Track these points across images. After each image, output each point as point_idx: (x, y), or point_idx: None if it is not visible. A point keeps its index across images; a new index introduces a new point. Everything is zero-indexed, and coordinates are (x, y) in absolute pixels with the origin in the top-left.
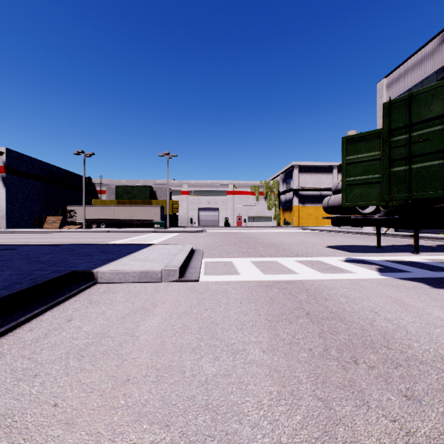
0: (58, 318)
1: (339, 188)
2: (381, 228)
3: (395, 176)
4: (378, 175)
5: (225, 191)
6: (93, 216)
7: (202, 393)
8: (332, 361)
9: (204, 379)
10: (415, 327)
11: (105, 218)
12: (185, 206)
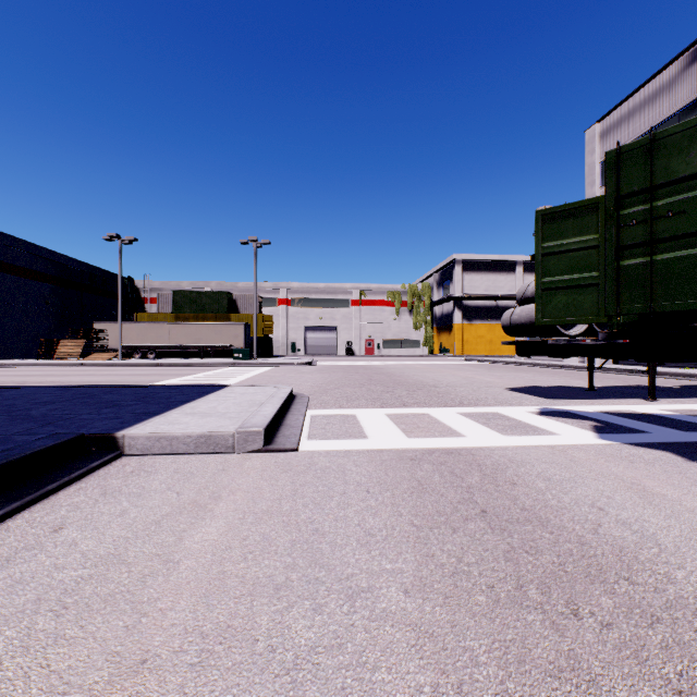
0: (39, 525)
1: (529, 295)
2: None
3: (627, 274)
4: (595, 274)
5: (348, 299)
6: (135, 339)
7: (286, 692)
8: (533, 611)
9: (291, 658)
10: (672, 538)
11: (156, 342)
12: (284, 323)
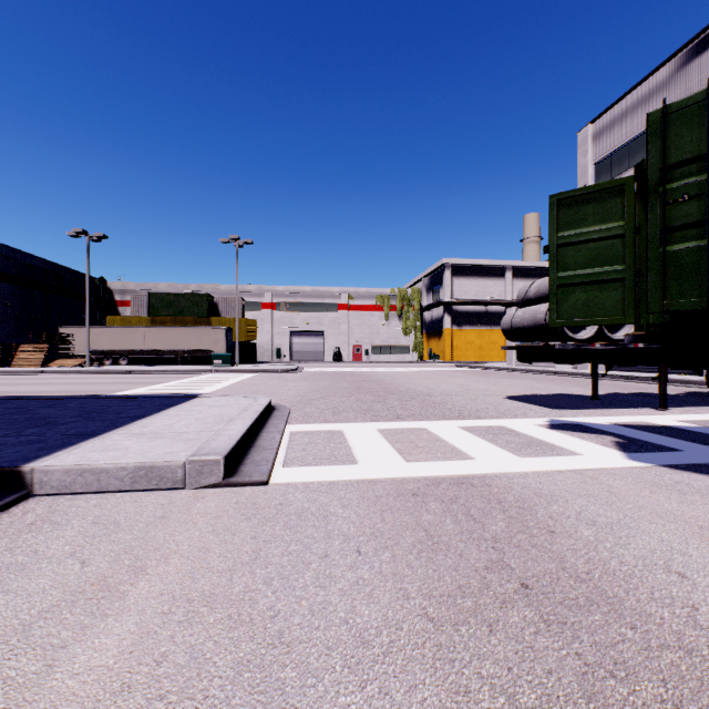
0: None
1: (531, 296)
2: (584, 365)
3: (676, 262)
4: (620, 267)
5: (335, 304)
6: (106, 344)
7: None
8: None
9: None
10: None
11: (129, 348)
12: (269, 328)
